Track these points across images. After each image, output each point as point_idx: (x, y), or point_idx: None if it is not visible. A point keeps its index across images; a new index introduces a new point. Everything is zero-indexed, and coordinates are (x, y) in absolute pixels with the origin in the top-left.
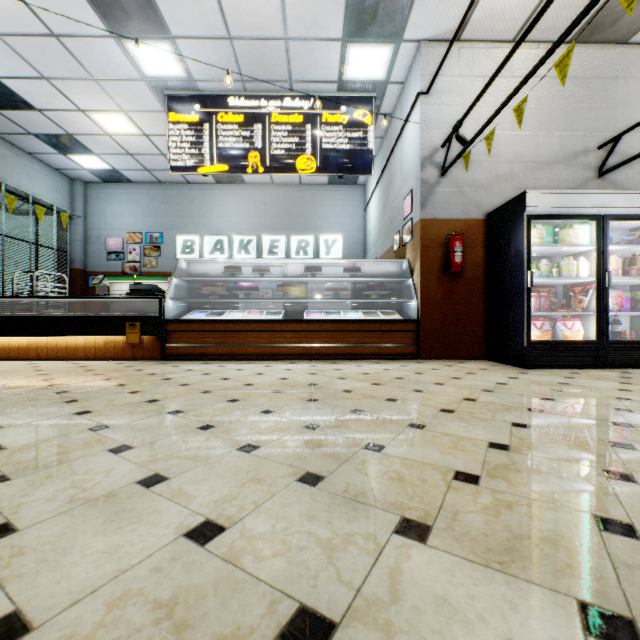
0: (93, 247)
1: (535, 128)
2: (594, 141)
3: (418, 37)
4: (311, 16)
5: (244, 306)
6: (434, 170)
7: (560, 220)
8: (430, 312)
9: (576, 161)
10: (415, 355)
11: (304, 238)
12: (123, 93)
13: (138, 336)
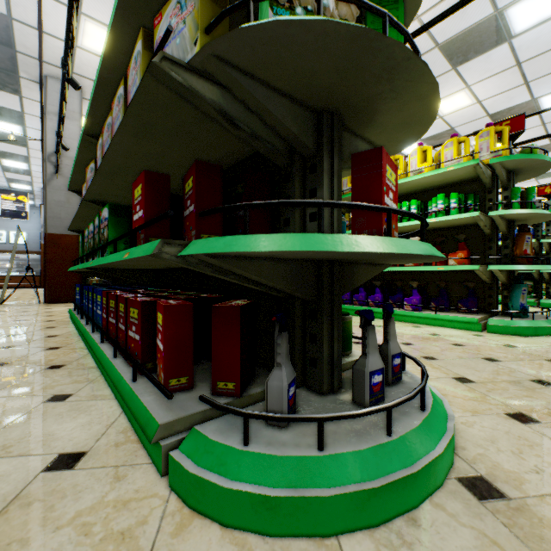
0: None
1: None
2: None
3: (40, 187)
4: None
5: None
6: None
7: None
8: None
9: None
10: (40, 286)
11: None
12: None
13: None
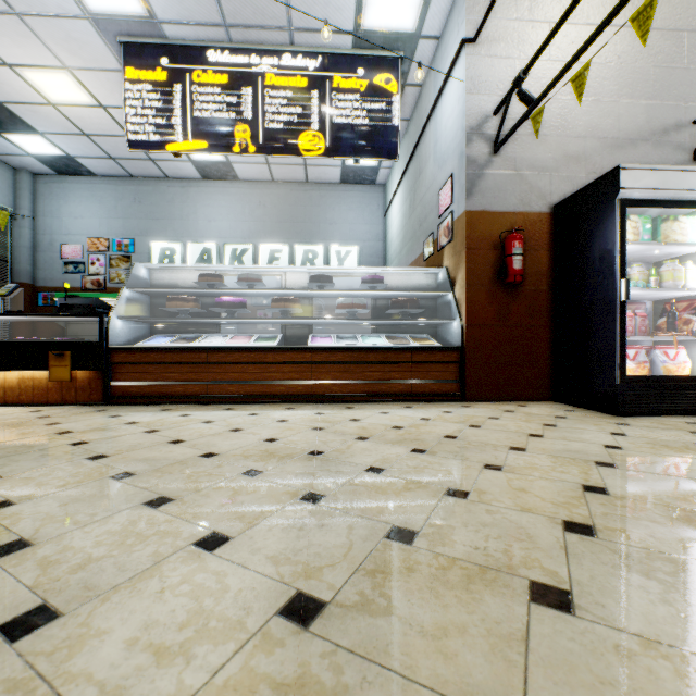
0: (44, 256)
1: (615, 93)
2: (689, 113)
3: None
4: None
5: (237, 331)
6: (484, 145)
7: (664, 208)
8: (478, 337)
9: (666, 139)
10: (458, 395)
11: (311, 248)
12: (62, 39)
13: (68, 371)
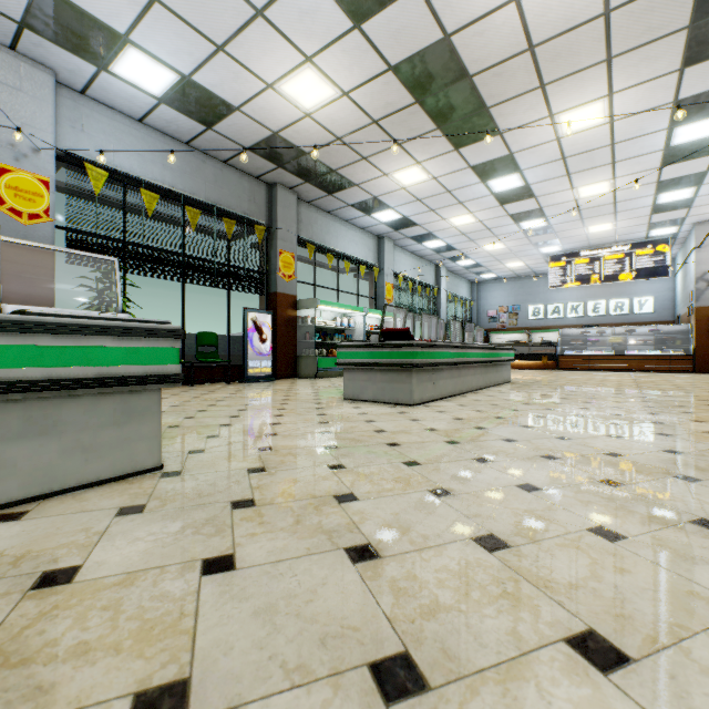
0: (480, 316)
1: None
2: None
3: (692, 223)
4: (629, 231)
5: None
6: (703, 283)
7: None
8: (701, 351)
9: None
10: (691, 371)
11: (620, 300)
12: (527, 258)
13: (546, 361)
